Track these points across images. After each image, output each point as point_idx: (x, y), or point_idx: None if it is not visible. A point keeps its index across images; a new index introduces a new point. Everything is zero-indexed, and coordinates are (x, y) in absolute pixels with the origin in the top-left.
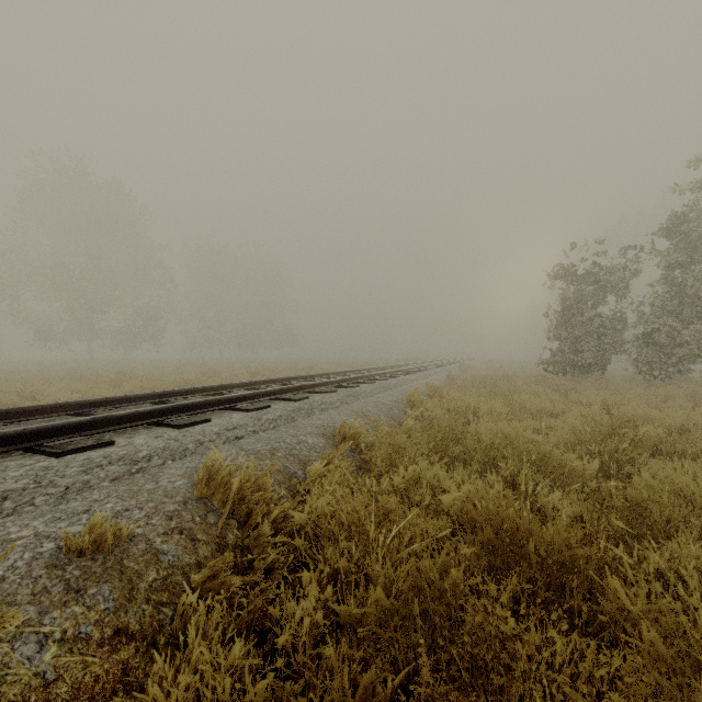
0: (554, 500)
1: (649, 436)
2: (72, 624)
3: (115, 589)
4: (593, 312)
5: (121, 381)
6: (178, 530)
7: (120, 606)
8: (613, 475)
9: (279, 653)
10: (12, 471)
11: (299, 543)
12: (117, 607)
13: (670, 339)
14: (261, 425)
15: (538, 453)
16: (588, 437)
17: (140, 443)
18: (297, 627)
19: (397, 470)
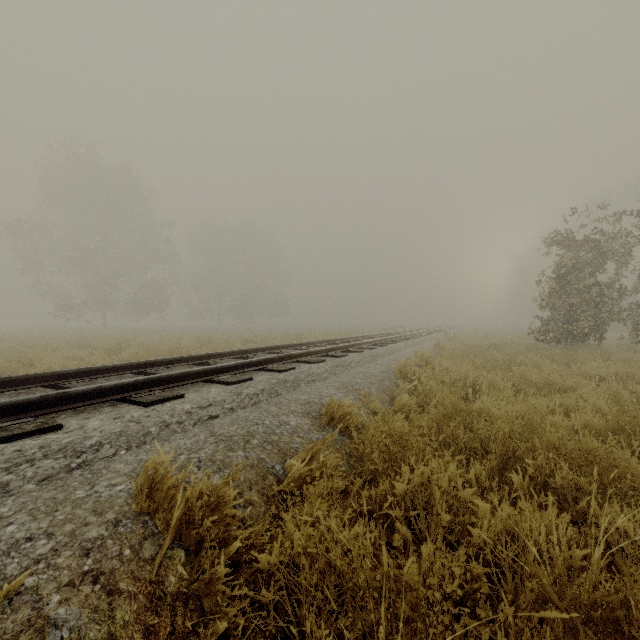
0: (625, 527)
1: None
2: None
3: None
4: (589, 279)
5: (120, 348)
6: (92, 575)
7: None
8: None
9: None
10: None
11: (267, 596)
12: None
13: None
14: (240, 400)
15: (578, 449)
16: (630, 424)
17: (93, 427)
18: None
19: (399, 470)
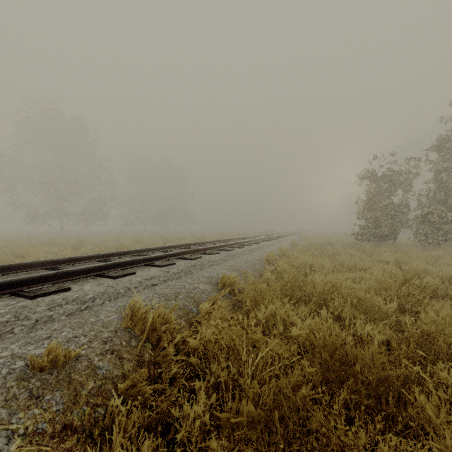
0: (368, 330)
1: (429, 284)
2: (32, 422)
3: (64, 395)
4: (388, 200)
5: (79, 245)
6: (110, 351)
7: (67, 407)
8: (406, 311)
9: (178, 441)
10: (0, 309)
11: (193, 360)
12: (65, 408)
13: (439, 218)
14: (169, 276)
15: (355, 297)
16: (388, 285)
17: (88, 289)
18: (191, 425)
19: (260, 308)
